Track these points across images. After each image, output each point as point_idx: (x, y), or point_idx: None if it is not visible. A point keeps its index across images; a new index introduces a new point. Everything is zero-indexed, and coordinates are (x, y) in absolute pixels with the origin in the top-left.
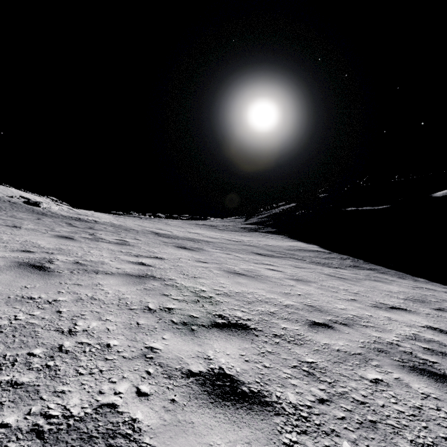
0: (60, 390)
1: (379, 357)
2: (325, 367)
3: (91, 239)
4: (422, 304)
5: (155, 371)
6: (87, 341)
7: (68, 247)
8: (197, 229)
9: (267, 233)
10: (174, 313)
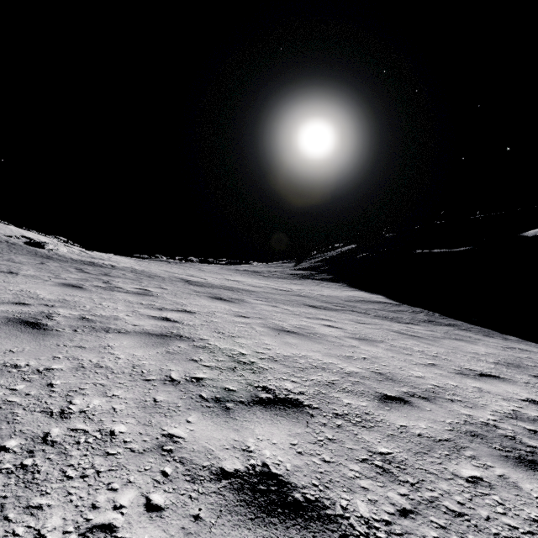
0: (35, 504)
1: (474, 445)
2: (404, 461)
3: (105, 288)
4: (518, 369)
5: (174, 470)
6: (84, 427)
7: (74, 298)
8: (237, 276)
9: (321, 281)
10: (205, 385)
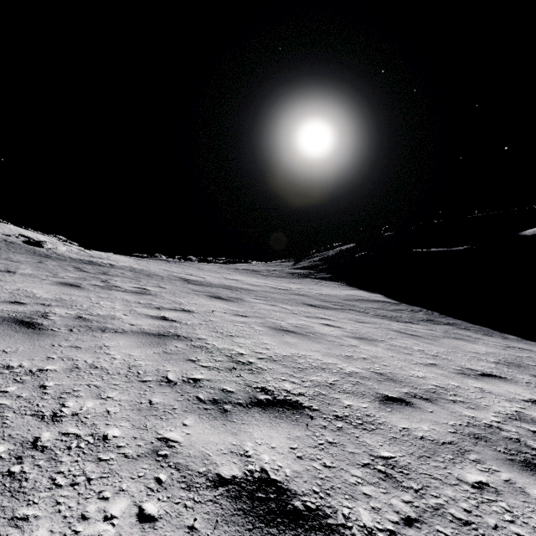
0: (21, 515)
1: (478, 448)
2: (407, 465)
3: (103, 287)
4: (519, 369)
5: (168, 477)
6: (76, 431)
7: (71, 297)
8: (235, 275)
9: (320, 280)
10: (202, 386)
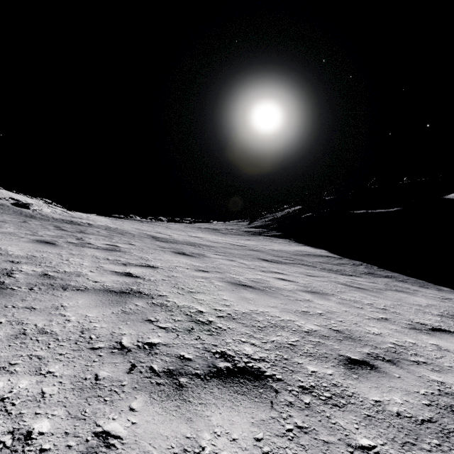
0: None
1: None
2: None
3: (77, 244)
4: None
5: None
6: None
7: (42, 254)
8: (198, 233)
9: (272, 237)
10: (157, 352)
